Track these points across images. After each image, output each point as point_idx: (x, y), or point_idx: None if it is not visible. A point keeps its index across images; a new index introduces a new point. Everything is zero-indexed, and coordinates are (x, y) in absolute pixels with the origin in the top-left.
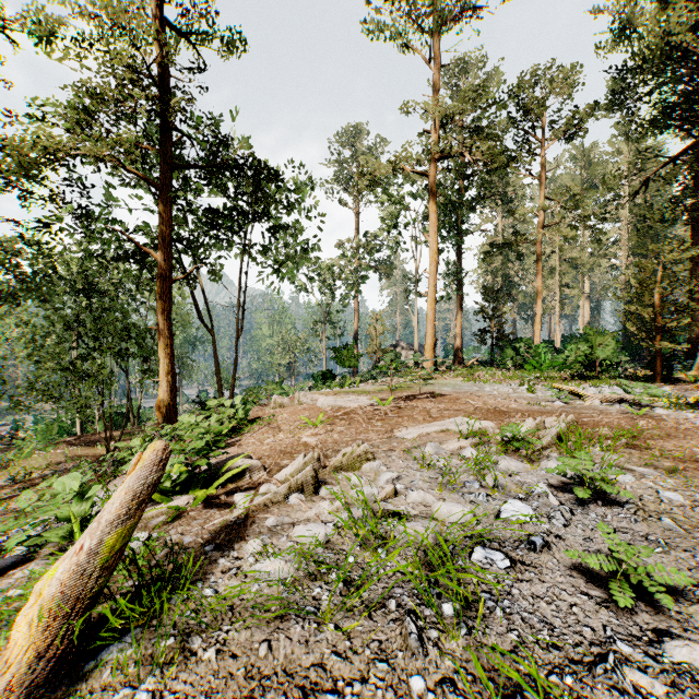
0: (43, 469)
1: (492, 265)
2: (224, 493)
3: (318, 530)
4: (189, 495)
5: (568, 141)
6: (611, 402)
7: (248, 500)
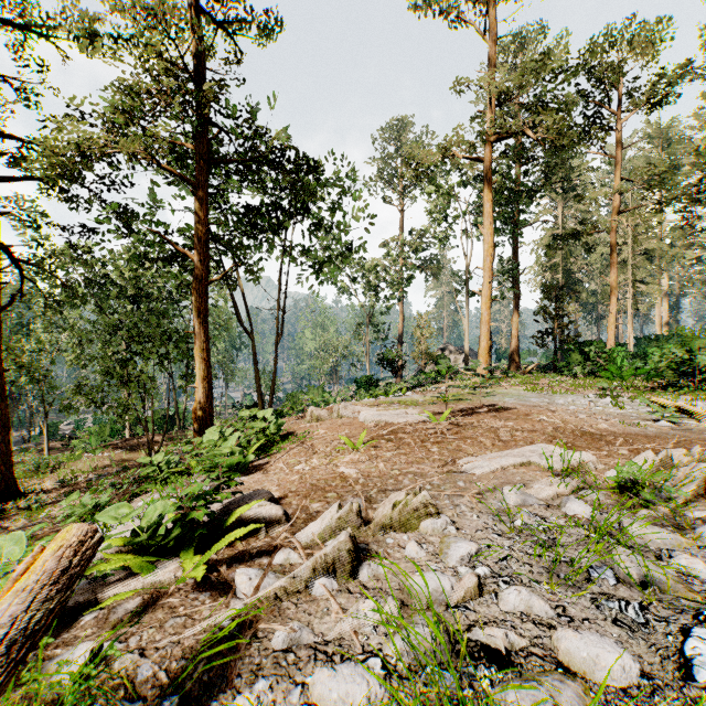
0: (88, 472)
1: (551, 261)
2: (227, 558)
3: (355, 686)
4: (180, 559)
5: (650, 112)
6: None
7: (253, 584)
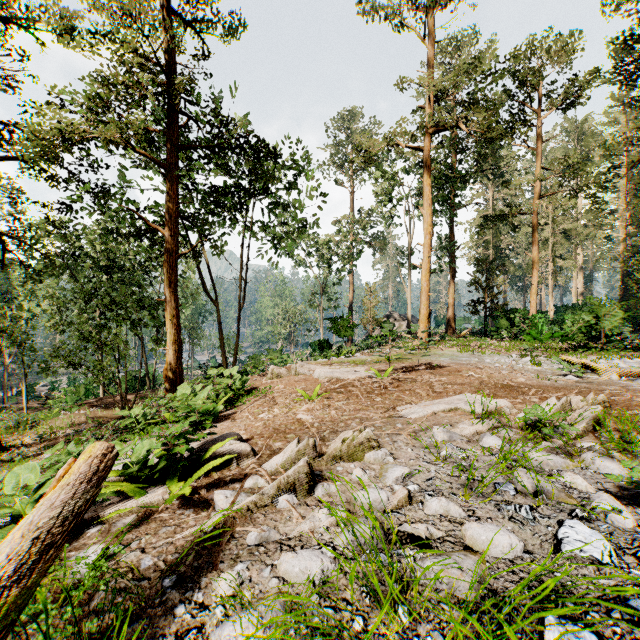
0: (66, 428)
1: (483, 239)
2: (206, 485)
3: (312, 563)
4: (166, 486)
5: (566, 110)
6: (629, 377)
7: (229, 501)
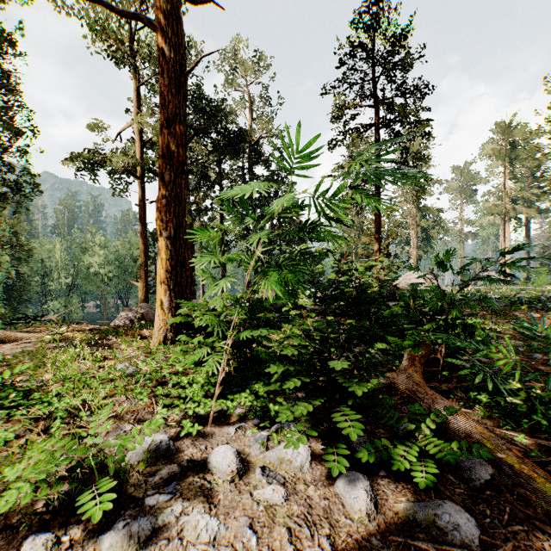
0: None
1: None
2: None
3: None
4: None
5: None
6: None
7: None
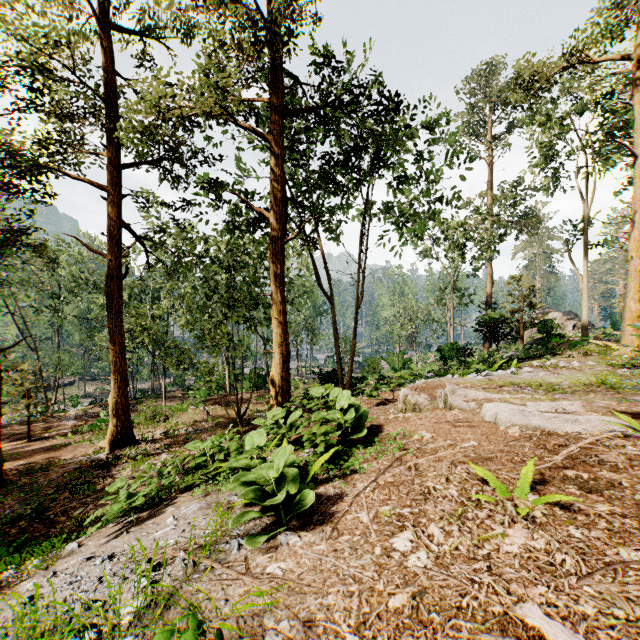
0: (189, 425)
1: None
2: None
3: None
4: None
5: None
6: None
7: None
